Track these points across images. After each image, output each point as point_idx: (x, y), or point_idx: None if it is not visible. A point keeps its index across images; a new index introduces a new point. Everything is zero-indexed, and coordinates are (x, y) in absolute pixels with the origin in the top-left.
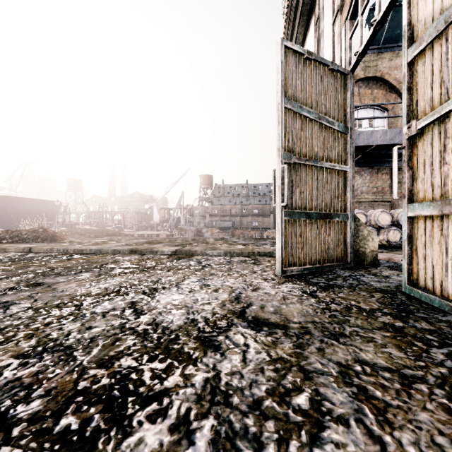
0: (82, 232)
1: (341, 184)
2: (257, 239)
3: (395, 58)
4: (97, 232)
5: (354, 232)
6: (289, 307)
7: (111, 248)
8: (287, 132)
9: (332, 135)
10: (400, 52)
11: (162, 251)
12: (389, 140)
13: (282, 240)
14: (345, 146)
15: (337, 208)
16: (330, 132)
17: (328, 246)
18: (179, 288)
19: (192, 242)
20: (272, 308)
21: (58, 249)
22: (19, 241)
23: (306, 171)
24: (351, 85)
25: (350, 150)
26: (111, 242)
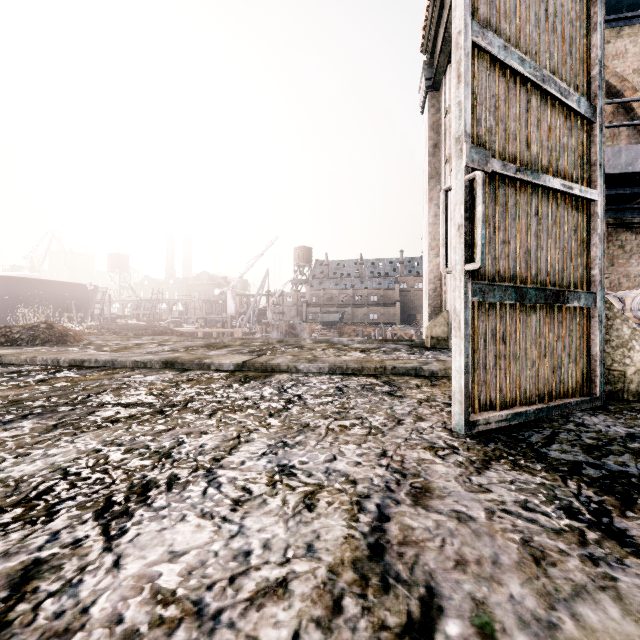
0: (117, 329)
1: (581, 229)
2: (382, 341)
3: (615, 40)
4: (138, 328)
5: (604, 332)
6: (592, 633)
7: (133, 357)
8: (475, 102)
9: (565, 122)
10: (623, 29)
11: (218, 364)
12: (625, 166)
13: (466, 351)
14: (588, 148)
15: (575, 280)
16: (562, 114)
17: (556, 363)
18: (210, 485)
19: (277, 346)
20: (530, 639)
21: (43, 359)
22: (6, 344)
23: (514, 196)
24: (601, 17)
25: (600, 155)
26: (148, 345)
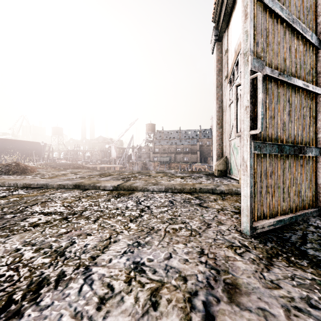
0: (55, 165)
1: (312, 111)
2: (192, 172)
3: None
4: (65, 165)
5: None
6: None
7: (58, 182)
8: (255, 31)
9: (304, 48)
10: None
11: (104, 186)
12: None
13: (251, 184)
14: (315, 64)
15: (309, 140)
16: (302, 43)
17: (299, 189)
18: (85, 282)
19: (137, 175)
20: None
21: (9, 183)
22: None
23: (276, 90)
24: None
25: None
26: (69, 174)
